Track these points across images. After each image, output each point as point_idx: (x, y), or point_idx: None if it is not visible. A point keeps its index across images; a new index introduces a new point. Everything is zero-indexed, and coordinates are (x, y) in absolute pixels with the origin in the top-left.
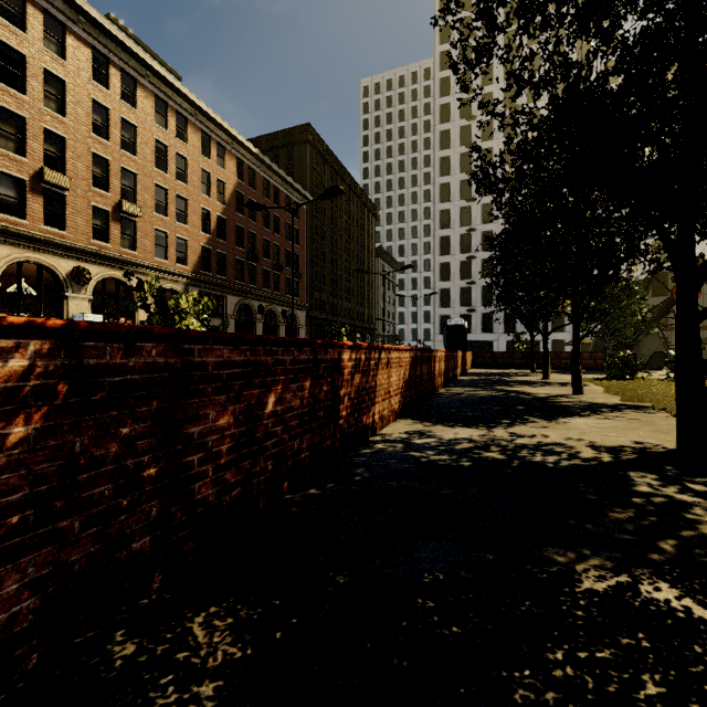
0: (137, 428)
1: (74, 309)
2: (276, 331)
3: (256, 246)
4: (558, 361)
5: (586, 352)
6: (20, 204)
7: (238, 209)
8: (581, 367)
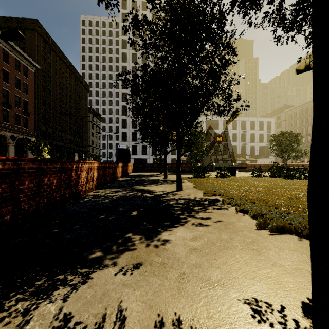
0: None
1: None
2: (6, 149)
3: None
4: (172, 168)
5: (184, 164)
6: None
7: None
8: (182, 170)
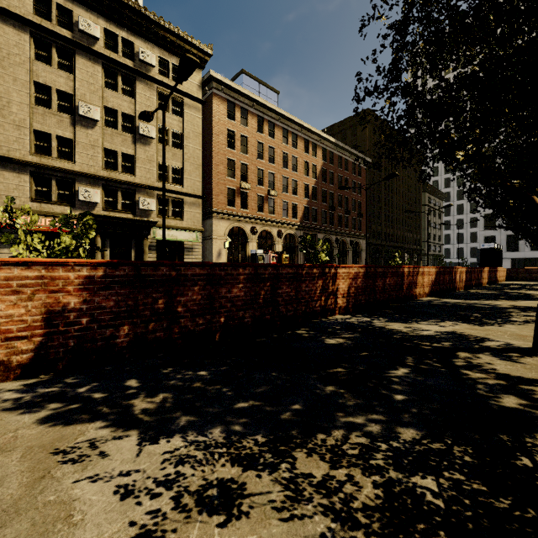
0: (371, 281)
1: (251, 247)
2: (346, 254)
3: (334, 201)
4: None
5: None
6: (232, 200)
7: (323, 179)
8: None
